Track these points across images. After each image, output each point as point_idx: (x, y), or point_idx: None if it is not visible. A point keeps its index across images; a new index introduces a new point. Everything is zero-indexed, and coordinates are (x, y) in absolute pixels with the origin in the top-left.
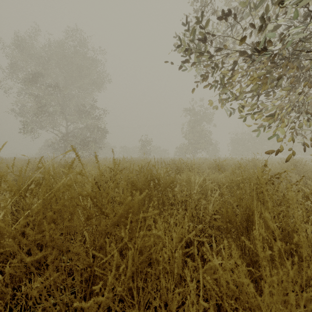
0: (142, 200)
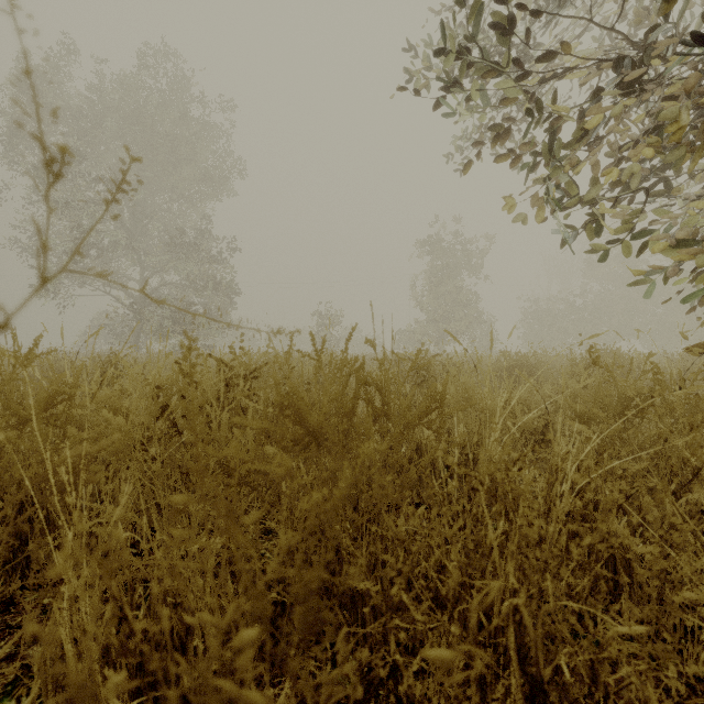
0: (325, 474)
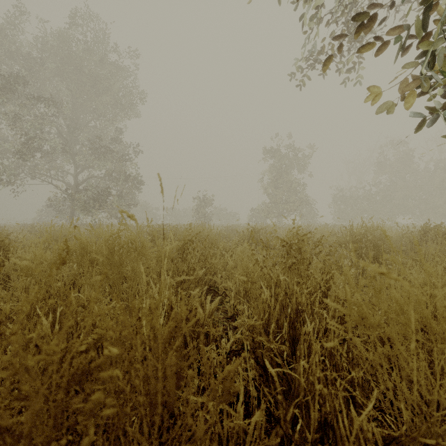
0: None
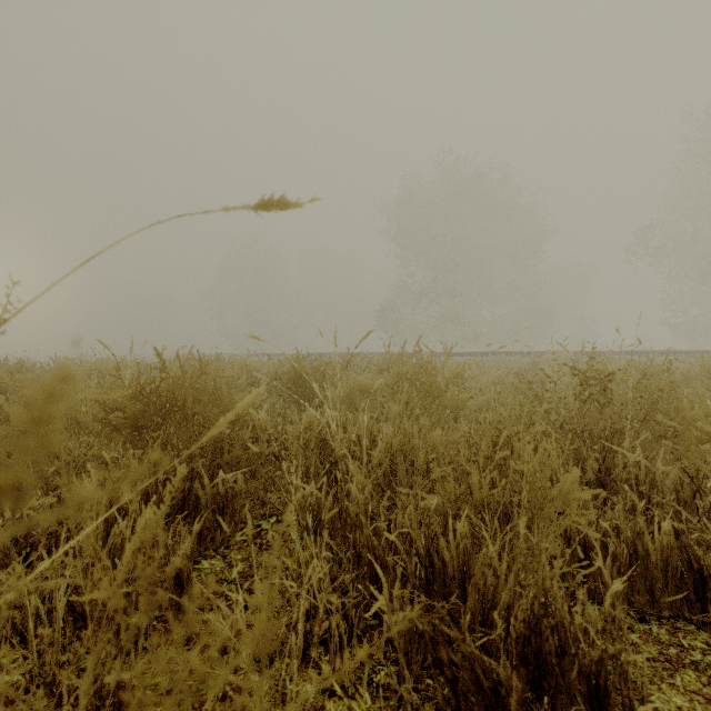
0: None
